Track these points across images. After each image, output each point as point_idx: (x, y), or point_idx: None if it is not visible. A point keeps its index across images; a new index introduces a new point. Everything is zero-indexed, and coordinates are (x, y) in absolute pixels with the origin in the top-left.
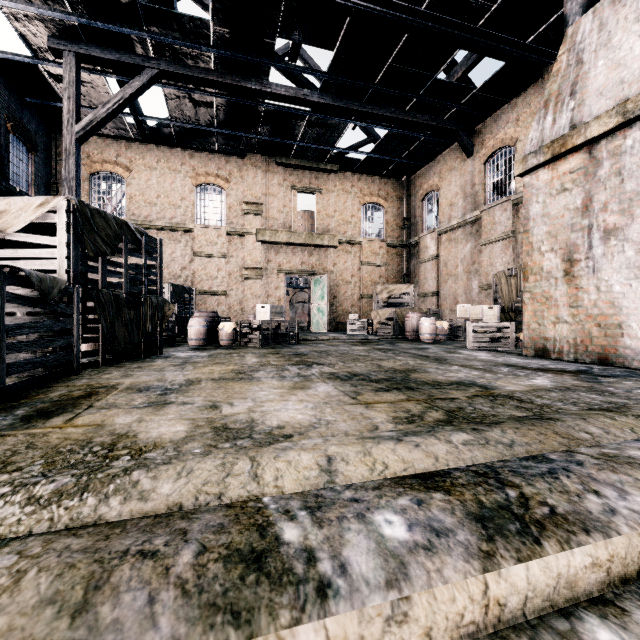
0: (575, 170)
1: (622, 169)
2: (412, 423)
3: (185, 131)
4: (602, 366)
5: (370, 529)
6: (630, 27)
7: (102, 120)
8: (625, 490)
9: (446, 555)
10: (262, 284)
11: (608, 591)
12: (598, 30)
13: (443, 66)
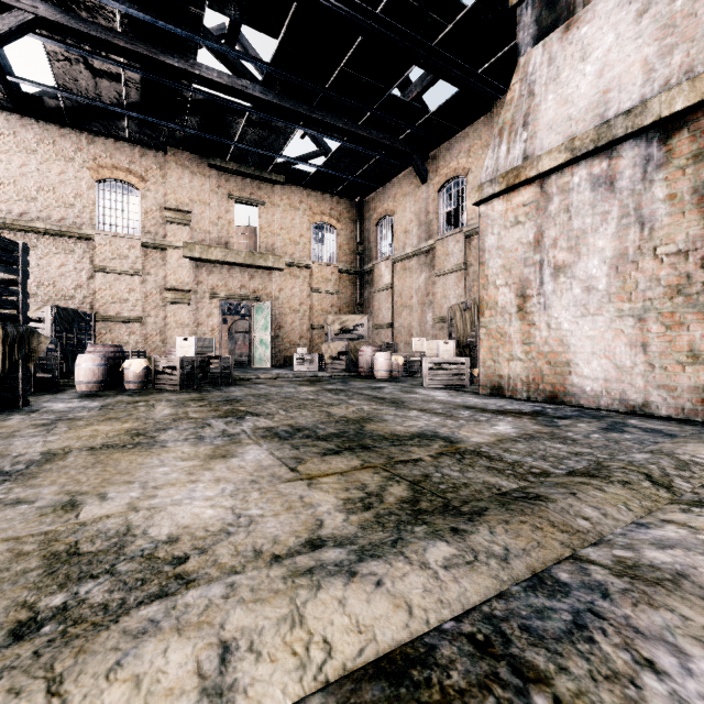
0: (528, 203)
1: (570, 206)
2: (369, 509)
3: (80, 107)
4: (553, 405)
5: None
6: (576, 65)
7: None
8: (682, 648)
9: None
10: (190, 310)
11: None
12: (548, 64)
13: (398, 81)
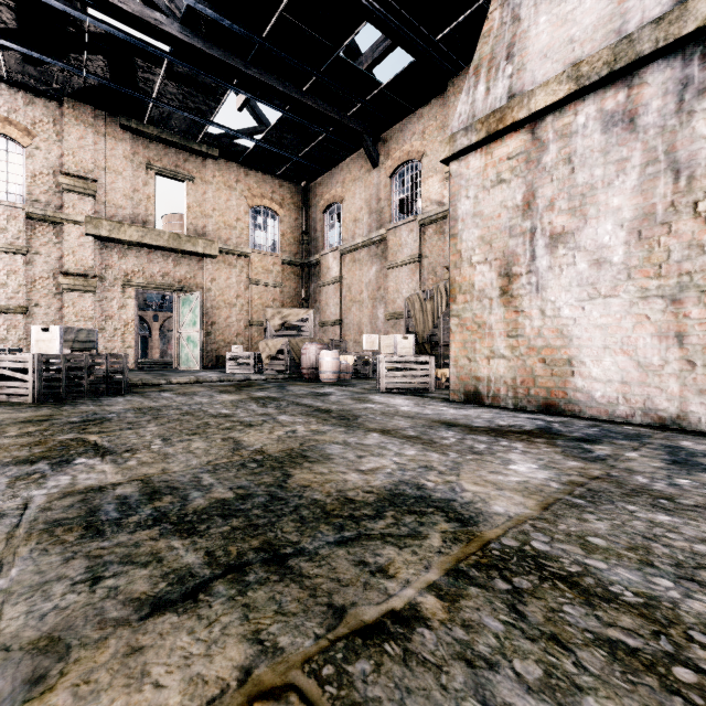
0: (514, 155)
1: (573, 155)
2: None
3: None
4: (553, 416)
5: None
6: None
7: None
8: None
9: None
10: (96, 300)
11: None
12: None
13: (348, 40)
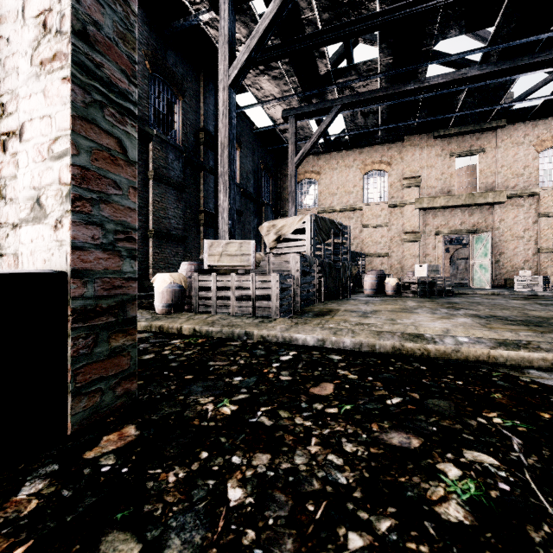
0: None
1: None
2: None
3: (356, 136)
4: None
5: (454, 338)
6: None
7: (308, 151)
8: None
9: (478, 345)
10: (420, 245)
11: (550, 369)
12: None
13: None
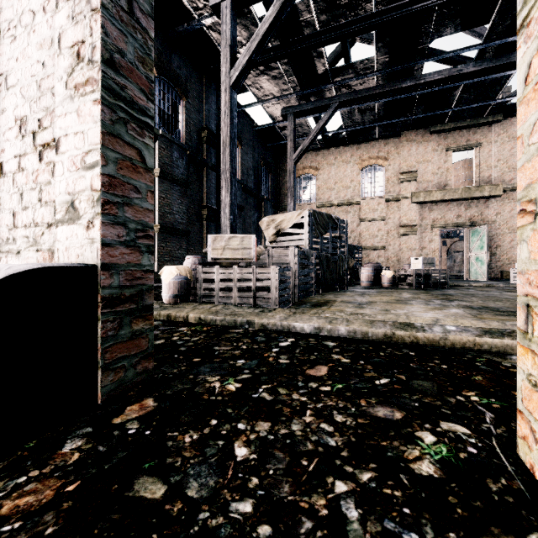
0: None
1: None
2: None
3: (354, 132)
4: None
5: (442, 327)
6: None
7: (306, 147)
8: None
9: (465, 333)
10: (416, 238)
11: None
12: None
13: None
